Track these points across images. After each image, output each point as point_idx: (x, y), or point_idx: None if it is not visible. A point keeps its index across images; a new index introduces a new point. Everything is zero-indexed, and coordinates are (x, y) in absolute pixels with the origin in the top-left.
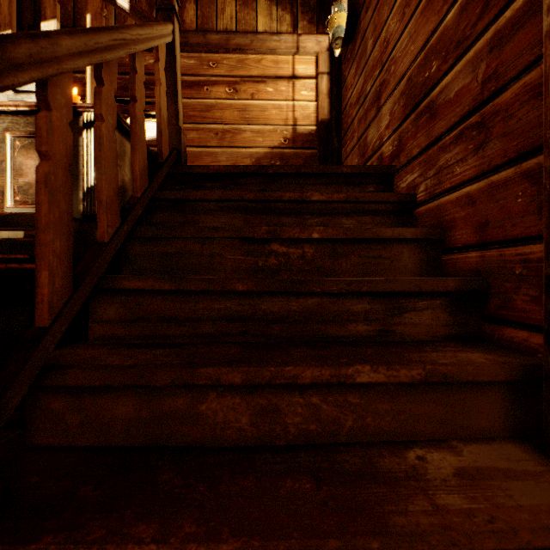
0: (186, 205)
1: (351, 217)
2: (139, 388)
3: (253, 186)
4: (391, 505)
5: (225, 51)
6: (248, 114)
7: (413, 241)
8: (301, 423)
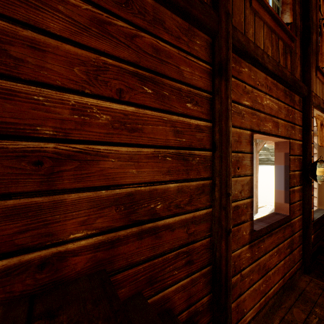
0: None
1: None
2: None
3: None
4: None
5: None
6: None
7: None
8: None
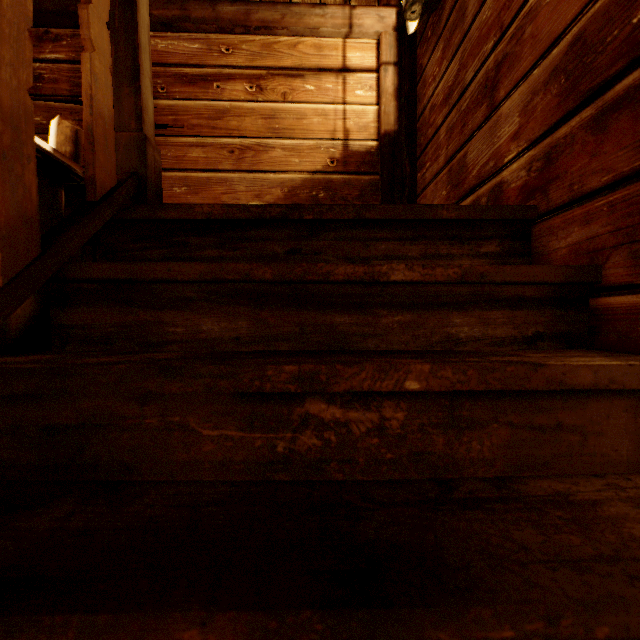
0: (134, 290)
1: (467, 312)
2: None
3: (275, 244)
4: None
5: (244, 31)
6: (278, 123)
7: (634, 390)
8: None
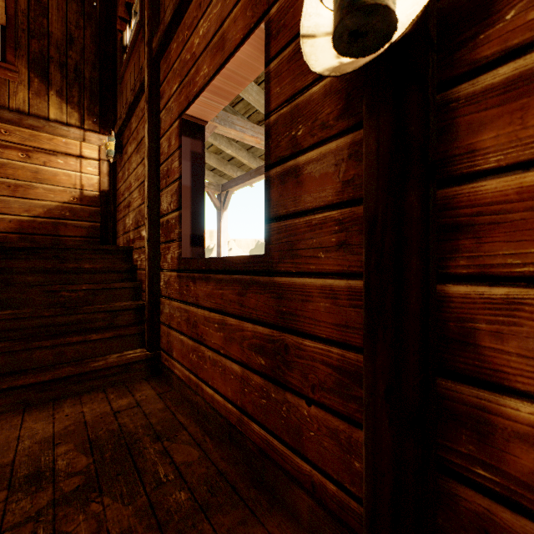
0: (5, 270)
1: (106, 274)
2: (7, 353)
3: (49, 254)
4: (95, 363)
5: (18, 126)
6: (41, 176)
7: (130, 288)
8: (73, 355)
